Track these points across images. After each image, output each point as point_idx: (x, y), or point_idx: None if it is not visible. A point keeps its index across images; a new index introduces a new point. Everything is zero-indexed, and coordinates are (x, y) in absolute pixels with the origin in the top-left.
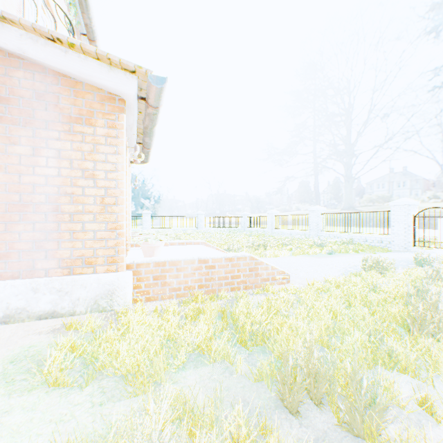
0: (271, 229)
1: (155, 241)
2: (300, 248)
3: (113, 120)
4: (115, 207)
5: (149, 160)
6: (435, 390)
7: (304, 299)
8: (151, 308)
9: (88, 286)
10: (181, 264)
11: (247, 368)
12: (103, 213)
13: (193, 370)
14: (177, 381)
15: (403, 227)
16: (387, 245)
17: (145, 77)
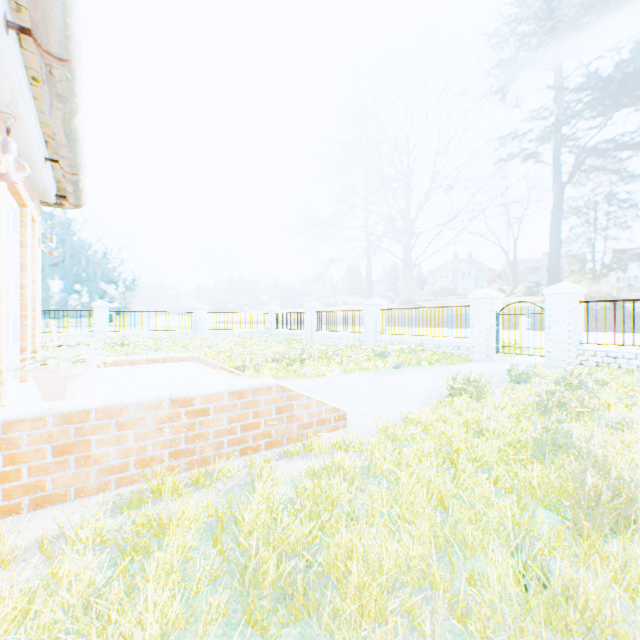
0: (311, 331)
1: (66, 365)
2: (355, 360)
3: None
4: None
5: (83, 201)
6: None
7: (377, 463)
8: (41, 528)
9: None
10: (128, 412)
11: None
12: None
13: None
14: None
15: (485, 328)
16: (465, 352)
17: None
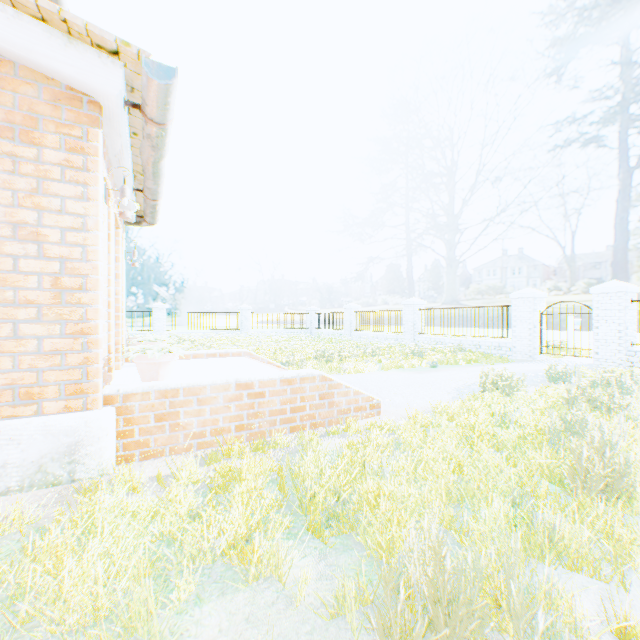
0: (350, 331)
1: (160, 354)
2: (392, 358)
3: (78, 137)
4: (81, 294)
5: (157, 220)
6: (628, 599)
7: (405, 442)
8: (151, 472)
9: (25, 439)
10: (205, 391)
11: (318, 587)
12: (57, 305)
13: (217, 603)
14: (182, 633)
15: (527, 328)
16: (507, 352)
17: (138, 65)
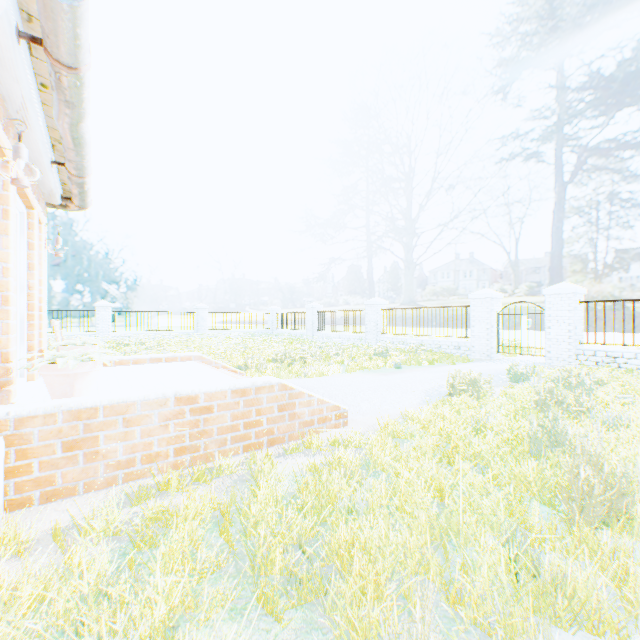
0: (312, 331)
1: (75, 364)
2: (356, 359)
3: None
4: None
5: (88, 203)
6: None
7: (377, 459)
8: (52, 520)
9: None
10: (134, 409)
11: None
12: None
13: None
14: None
15: (485, 327)
16: (466, 352)
17: None
